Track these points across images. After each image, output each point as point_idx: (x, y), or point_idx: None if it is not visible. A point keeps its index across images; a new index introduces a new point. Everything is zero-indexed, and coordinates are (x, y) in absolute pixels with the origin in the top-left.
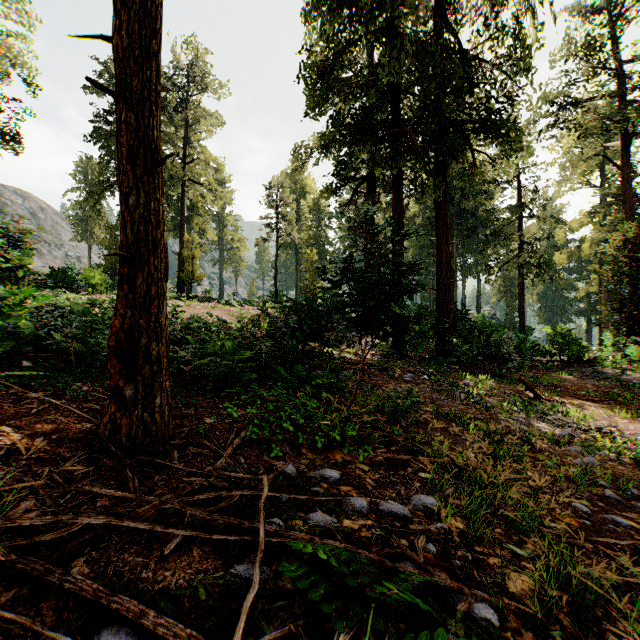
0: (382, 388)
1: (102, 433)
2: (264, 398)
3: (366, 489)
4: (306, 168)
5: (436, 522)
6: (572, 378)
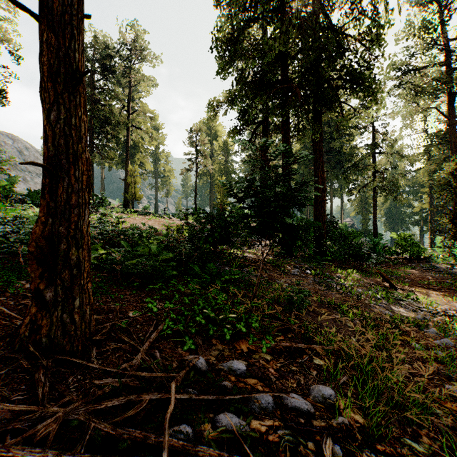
0: (276, 281)
1: (23, 333)
2: (182, 291)
3: (270, 380)
4: (217, 118)
5: (336, 415)
6: (414, 271)
